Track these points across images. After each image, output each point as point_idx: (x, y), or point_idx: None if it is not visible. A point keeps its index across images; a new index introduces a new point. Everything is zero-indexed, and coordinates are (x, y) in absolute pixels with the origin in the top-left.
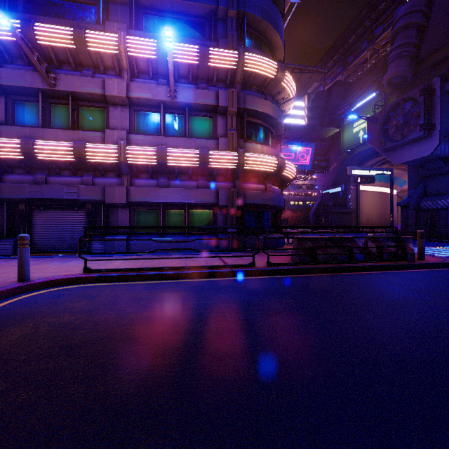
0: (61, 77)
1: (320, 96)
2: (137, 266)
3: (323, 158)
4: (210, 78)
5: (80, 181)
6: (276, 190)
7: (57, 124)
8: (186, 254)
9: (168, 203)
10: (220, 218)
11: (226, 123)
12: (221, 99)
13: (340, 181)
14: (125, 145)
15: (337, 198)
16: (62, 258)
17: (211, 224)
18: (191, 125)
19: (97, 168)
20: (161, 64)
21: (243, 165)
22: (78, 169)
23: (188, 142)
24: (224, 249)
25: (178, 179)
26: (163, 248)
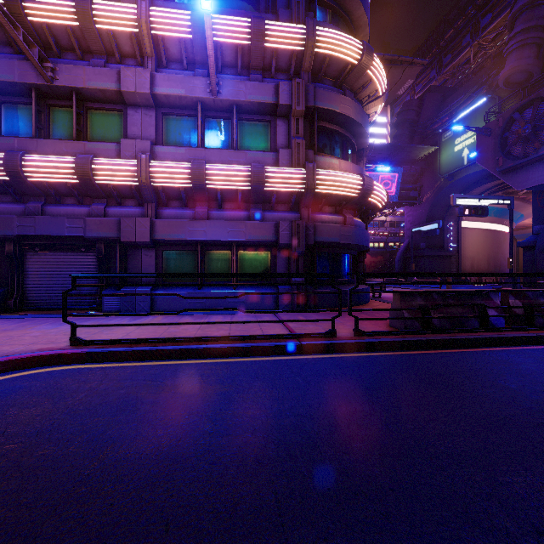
0: (61, 68)
1: (410, 106)
2: (156, 334)
3: (412, 187)
4: (266, 67)
5: (88, 211)
6: (358, 223)
7: (59, 134)
8: (233, 313)
9: (207, 241)
10: (281, 262)
11: (289, 129)
12: (282, 95)
13: (436, 215)
14: (148, 160)
15: (431, 238)
16: (58, 319)
17: (268, 271)
18: (240, 133)
19: (111, 194)
20: (197, 47)
21: (313, 187)
22: (85, 195)
23: (236, 155)
24: (286, 306)
25: (222, 208)
26: (202, 305)
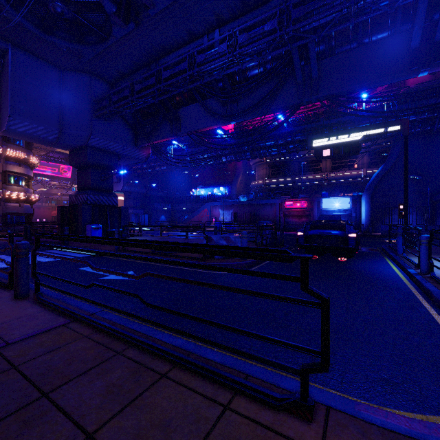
0: None
1: None
2: None
3: None
4: None
5: None
6: (27, 206)
7: None
8: None
9: None
10: None
11: None
12: None
13: None
14: None
15: None
16: None
17: None
18: None
19: None
20: None
21: (6, 197)
22: None
23: None
24: None
25: None
26: None
